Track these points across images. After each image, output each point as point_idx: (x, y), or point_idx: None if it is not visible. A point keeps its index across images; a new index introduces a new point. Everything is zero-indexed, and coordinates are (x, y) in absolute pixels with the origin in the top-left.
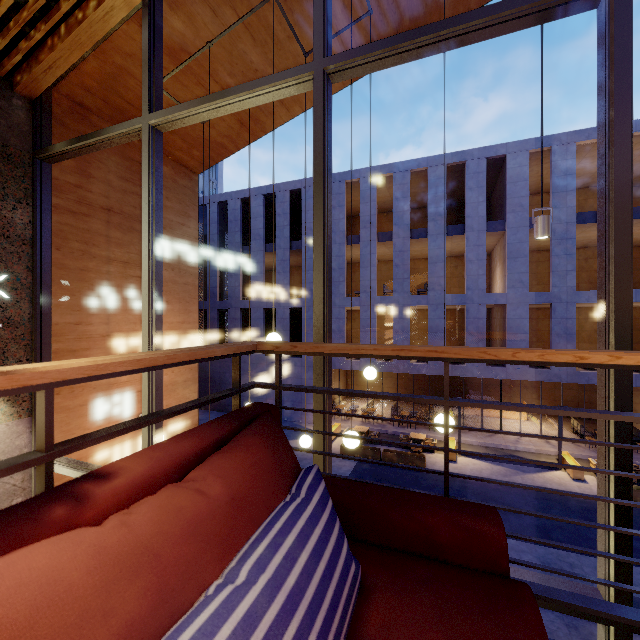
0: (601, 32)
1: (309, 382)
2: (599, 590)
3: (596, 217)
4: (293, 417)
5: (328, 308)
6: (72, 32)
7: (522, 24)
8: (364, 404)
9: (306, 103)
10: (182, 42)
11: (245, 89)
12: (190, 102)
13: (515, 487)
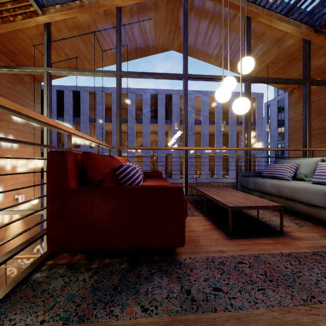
0: (183, 86)
1: None
2: None
3: (200, 122)
4: None
5: (121, 143)
6: (6, 23)
7: (169, 79)
8: None
9: (99, 66)
10: (52, 35)
11: (92, 72)
12: (68, 69)
13: None
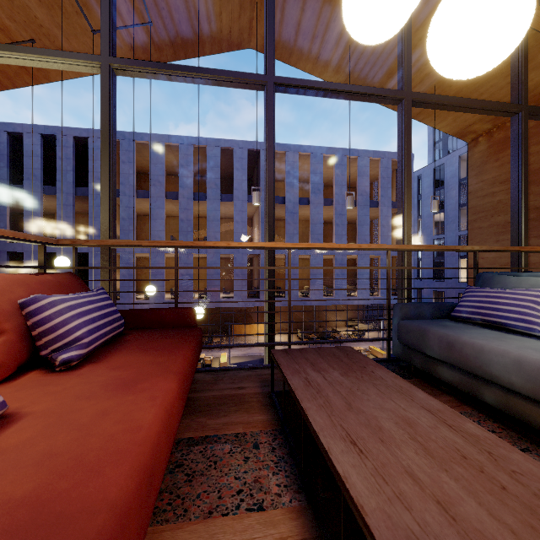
0: (265, 104)
1: None
2: None
3: (309, 201)
4: None
5: (113, 232)
6: None
7: (232, 85)
8: None
9: None
10: None
11: (36, 53)
12: None
13: None
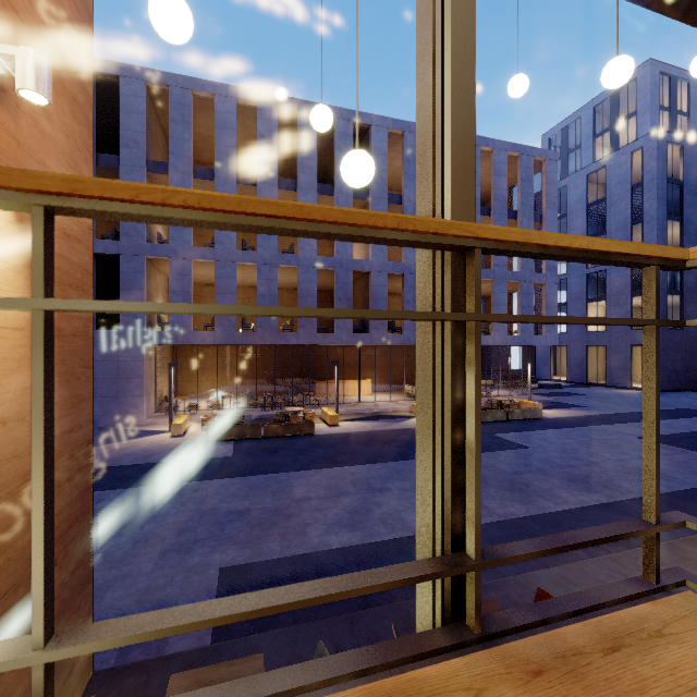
0: None
1: (133, 365)
2: None
3: None
4: (102, 421)
5: None
6: None
7: None
8: (204, 401)
9: None
10: None
11: None
12: None
13: (399, 431)
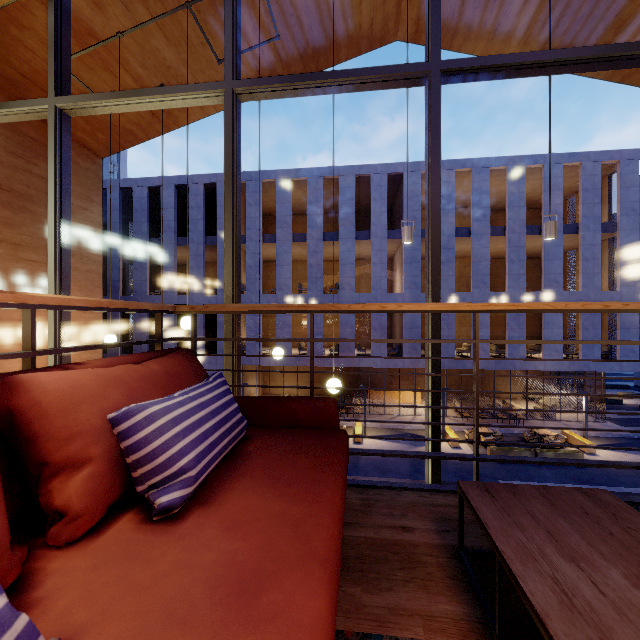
0: (426, 103)
1: None
2: (425, 481)
3: (469, 232)
4: None
5: (237, 289)
6: None
7: (379, 86)
8: None
9: (220, 105)
10: (90, 27)
11: (161, 92)
12: (103, 94)
13: (408, 459)
